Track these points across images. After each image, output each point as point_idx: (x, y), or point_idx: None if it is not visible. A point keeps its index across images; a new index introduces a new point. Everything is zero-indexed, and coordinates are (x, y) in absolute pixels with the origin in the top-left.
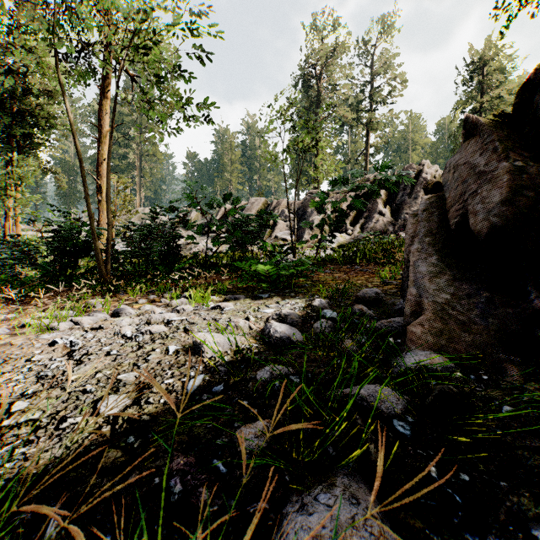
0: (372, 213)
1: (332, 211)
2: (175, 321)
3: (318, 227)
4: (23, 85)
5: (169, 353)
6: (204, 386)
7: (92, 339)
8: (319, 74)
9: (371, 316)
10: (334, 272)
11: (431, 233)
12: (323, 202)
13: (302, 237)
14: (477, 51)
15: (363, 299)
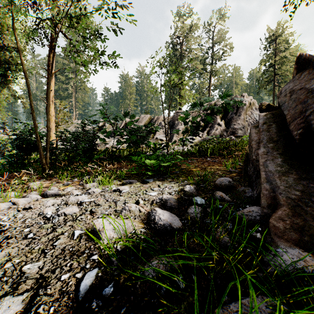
0: (214, 124)
1: (192, 123)
2: (85, 203)
3: (183, 133)
4: (1, 44)
5: (74, 237)
6: (96, 286)
7: (20, 219)
8: (182, 42)
9: (229, 201)
10: (194, 162)
11: (272, 140)
12: (186, 118)
13: (172, 138)
14: (273, 30)
15: (220, 186)
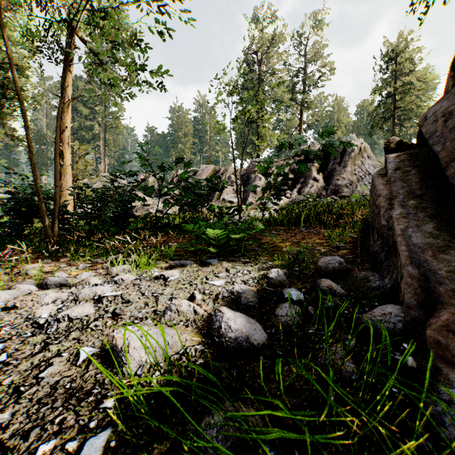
0: (307, 179)
1: (277, 175)
2: (107, 298)
3: (264, 190)
4: None
5: (78, 361)
6: None
7: None
8: (260, 60)
9: (343, 295)
10: (281, 233)
11: (414, 194)
12: (269, 167)
13: (246, 200)
14: (392, 44)
15: (326, 271)
